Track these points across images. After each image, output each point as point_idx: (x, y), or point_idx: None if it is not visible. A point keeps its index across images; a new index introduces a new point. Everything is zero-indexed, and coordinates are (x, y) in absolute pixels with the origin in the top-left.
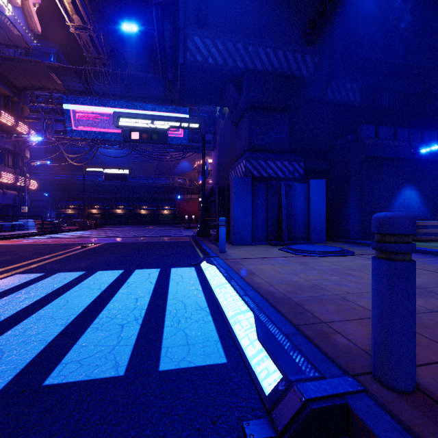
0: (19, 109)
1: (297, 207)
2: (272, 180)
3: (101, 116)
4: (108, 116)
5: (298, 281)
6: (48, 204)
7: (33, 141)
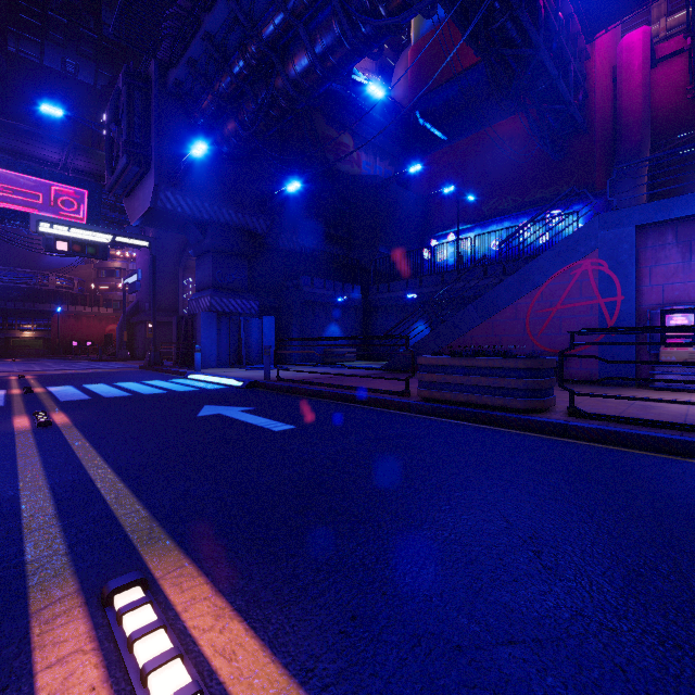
0: None
1: (253, 337)
2: (234, 315)
3: None
4: None
5: (251, 375)
6: None
7: None
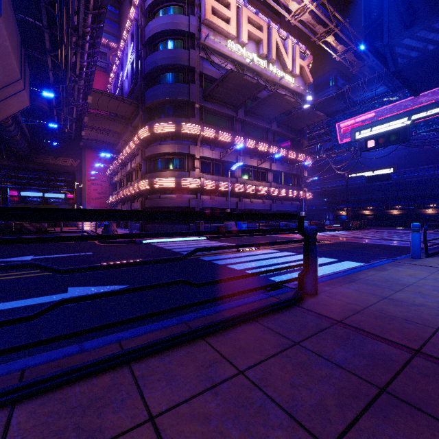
0: (300, 145)
1: None
2: None
3: (362, 122)
4: (369, 120)
5: (403, 280)
6: (327, 207)
7: (309, 163)
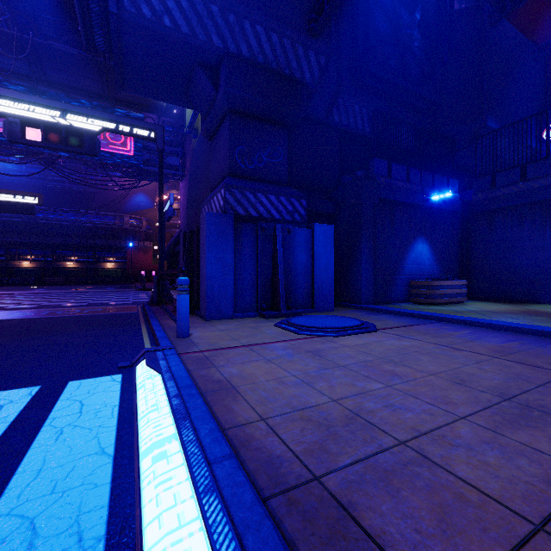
0: None
1: (298, 261)
2: (264, 221)
3: None
4: None
5: (321, 406)
6: None
7: None
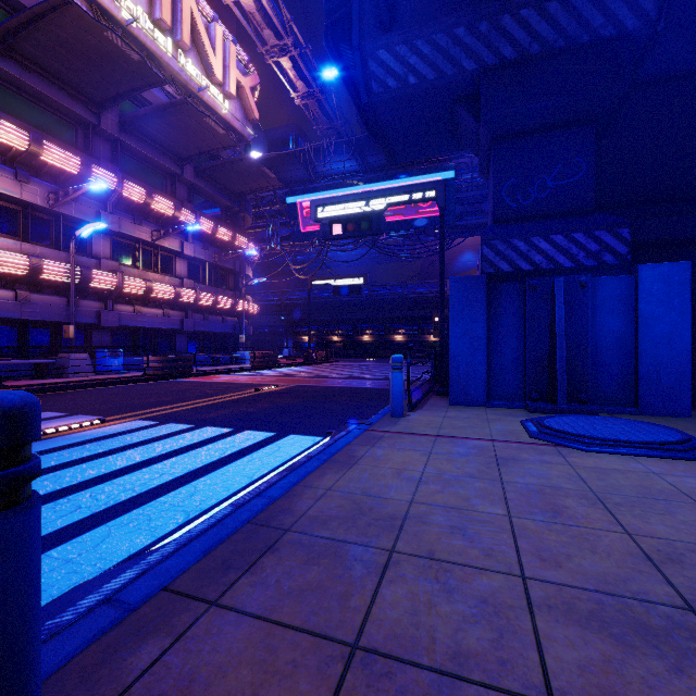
0: (239, 220)
1: (603, 329)
2: (541, 275)
3: None
4: None
5: (389, 500)
6: (286, 330)
7: (255, 255)
